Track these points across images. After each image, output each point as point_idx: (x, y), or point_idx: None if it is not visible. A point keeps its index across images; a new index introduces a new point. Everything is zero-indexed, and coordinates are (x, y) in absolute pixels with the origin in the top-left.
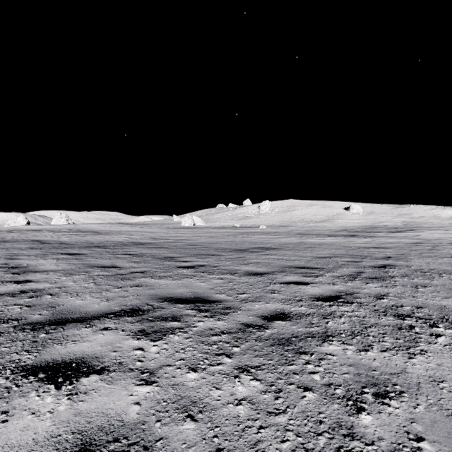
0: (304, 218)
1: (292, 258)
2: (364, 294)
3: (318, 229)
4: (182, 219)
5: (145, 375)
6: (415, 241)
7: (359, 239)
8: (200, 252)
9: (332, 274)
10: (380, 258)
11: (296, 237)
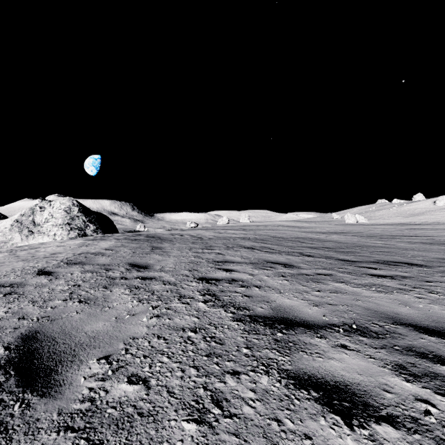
0: None
1: (436, 238)
2: None
3: None
4: (346, 218)
5: (390, 242)
6: None
7: None
8: (382, 236)
9: None
10: None
11: None
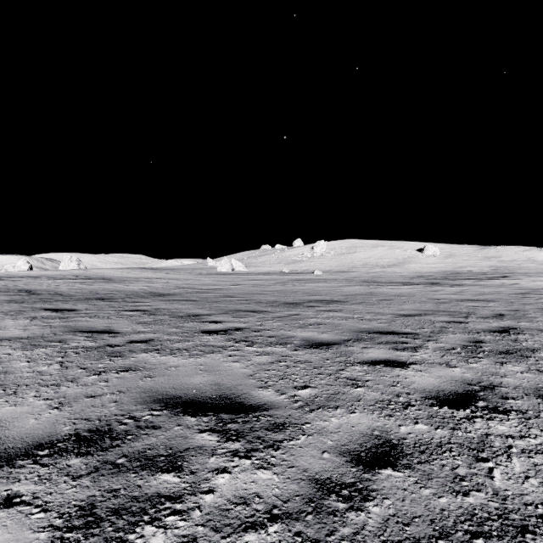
0: (367, 262)
1: (366, 316)
2: (512, 388)
3: (387, 275)
4: (218, 264)
5: None
6: (519, 291)
7: (444, 289)
8: (237, 307)
9: (437, 345)
10: (490, 317)
11: (363, 286)
